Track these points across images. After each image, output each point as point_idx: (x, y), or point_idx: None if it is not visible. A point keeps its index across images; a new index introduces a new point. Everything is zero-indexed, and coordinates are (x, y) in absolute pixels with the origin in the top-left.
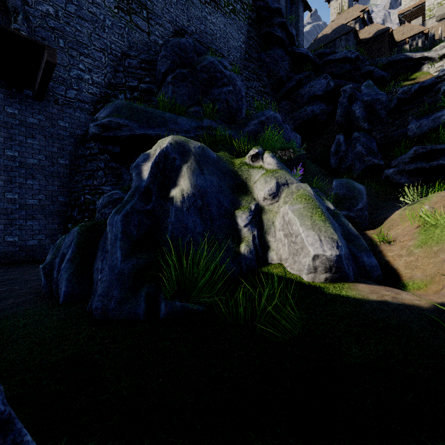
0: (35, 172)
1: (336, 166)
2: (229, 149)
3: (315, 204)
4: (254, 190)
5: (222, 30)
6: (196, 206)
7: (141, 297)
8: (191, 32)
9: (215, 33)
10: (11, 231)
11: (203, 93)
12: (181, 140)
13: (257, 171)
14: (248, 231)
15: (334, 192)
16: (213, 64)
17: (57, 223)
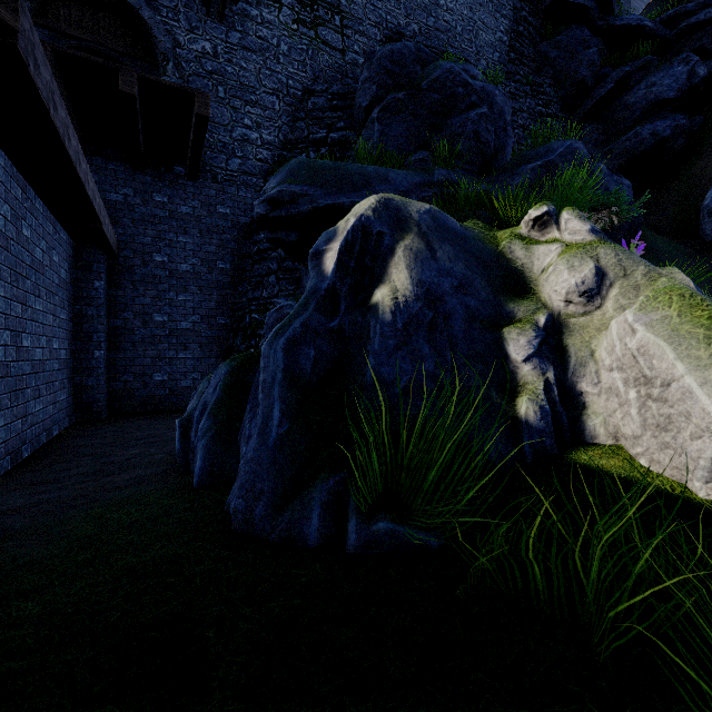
0: (189, 282)
1: None
2: (484, 216)
3: None
4: (541, 286)
5: (465, 19)
6: (422, 319)
7: (311, 502)
8: (412, 34)
9: (454, 27)
10: (160, 366)
11: (432, 128)
12: (393, 201)
13: (547, 248)
14: (533, 371)
15: None
16: (450, 73)
17: (215, 356)
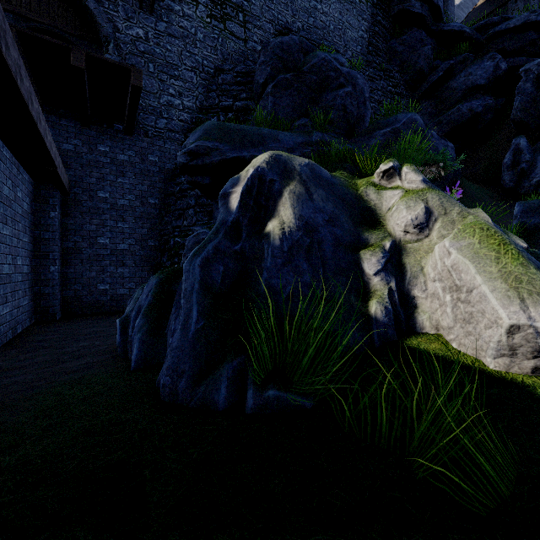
0: (126, 213)
1: (514, 185)
2: (348, 168)
3: (502, 236)
4: (387, 220)
5: (336, 20)
6: (302, 244)
7: (220, 377)
8: (297, 29)
9: (328, 25)
10: (103, 278)
11: (312, 101)
12: (281, 157)
13: (392, 193)
14: (381, 282)
15: (517, 221)
16: (324, 61)
17: (147, 270)
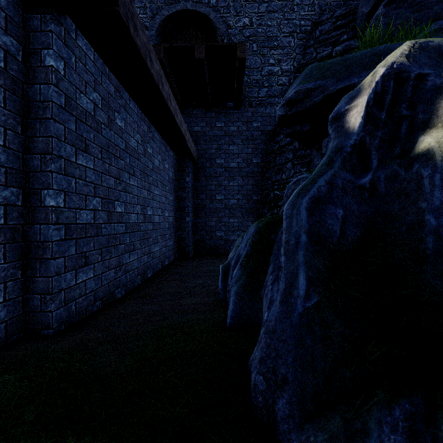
0: (235, 174)
1: None
2: None
3: None
4: None
5: None
6: None
7: (364, 437)
8: None
9: None
10: (219, 227)
11: None
12: (431, 43)
13: None
14: None
15: None
16: None
17: (251, 220)
